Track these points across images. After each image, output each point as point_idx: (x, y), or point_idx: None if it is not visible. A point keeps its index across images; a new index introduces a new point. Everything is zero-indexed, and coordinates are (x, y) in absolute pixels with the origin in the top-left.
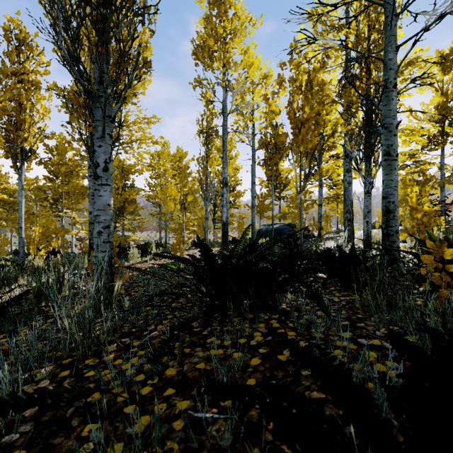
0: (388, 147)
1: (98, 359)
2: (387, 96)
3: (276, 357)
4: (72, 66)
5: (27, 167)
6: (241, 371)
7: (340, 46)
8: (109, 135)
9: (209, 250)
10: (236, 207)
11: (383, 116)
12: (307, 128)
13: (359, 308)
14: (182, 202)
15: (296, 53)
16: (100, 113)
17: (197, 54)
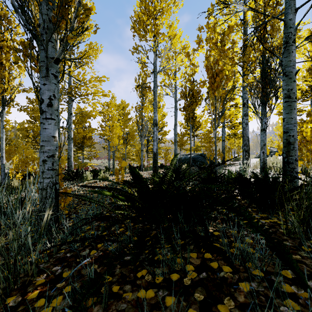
0: (288, 91)
1: (21, 296)
2: (287, 49)
3: (216, 308)
4: (19, 13)
5: (7, 111)
6: None
7: (249, 9)
8: (53, 75)
9: (140, 178)
10: (163, 142)
11: (284, 66)
12: (221, 77)
13: (283, 234)
14: (125, 138)
15: (212, 16)
16: (44, 55)
17: (135, 28)
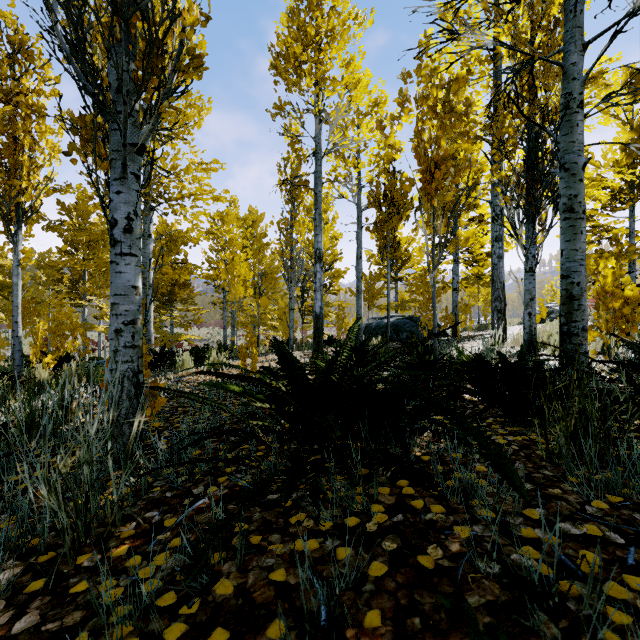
0: (570, 199)
1: (99, 553)
2: (569, 121)
3: (415, 560)
4: (74, 64)
5: (25, 233)
6: (353, 590)
7: (496, 44)
8: (134, 175)
9: (294, 361)
10: (333, 292)
11: (563, 151)
12: (444, 171)
13: (542, 458)
14: (257, 285)
15: (427, 56)
16: (119, 139)
17: (278, 67)
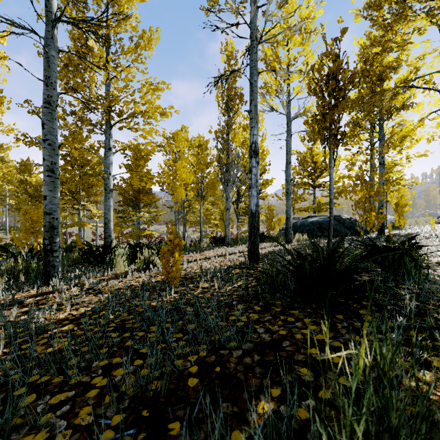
0: None
1: None
2: None
3: None
4: None
5: None
6: None
7: None
8: None
9: None
10: (262, 197)
11: None
12: None
13: None
14: (199, 190)
15: None
16: None
17: None
